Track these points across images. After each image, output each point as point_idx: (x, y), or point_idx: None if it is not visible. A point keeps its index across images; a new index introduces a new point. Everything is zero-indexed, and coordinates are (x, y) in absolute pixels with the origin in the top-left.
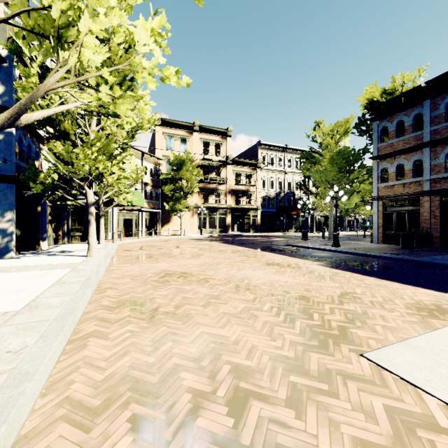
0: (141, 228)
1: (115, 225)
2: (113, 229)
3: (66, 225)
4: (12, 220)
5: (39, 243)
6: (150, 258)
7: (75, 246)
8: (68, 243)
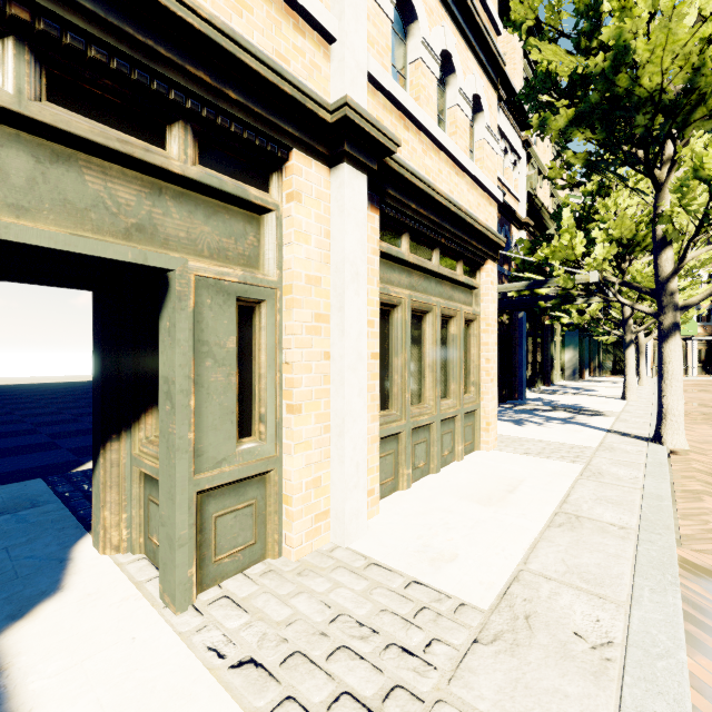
0: (691, 363)
1: (649, 358)
2: (646, 363)
3: (597, 358)
4: (577, 355)
5: (583, 373)
6: (706, 392)
7: (611, 378)
8: (601, 377)
